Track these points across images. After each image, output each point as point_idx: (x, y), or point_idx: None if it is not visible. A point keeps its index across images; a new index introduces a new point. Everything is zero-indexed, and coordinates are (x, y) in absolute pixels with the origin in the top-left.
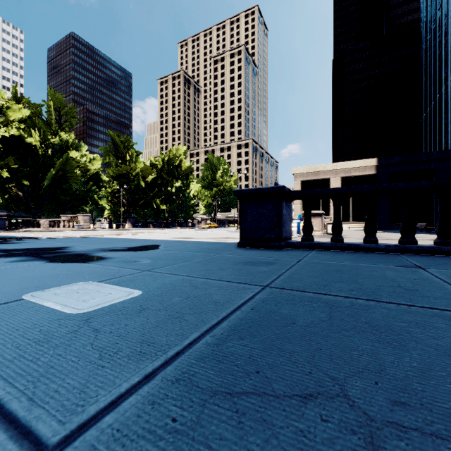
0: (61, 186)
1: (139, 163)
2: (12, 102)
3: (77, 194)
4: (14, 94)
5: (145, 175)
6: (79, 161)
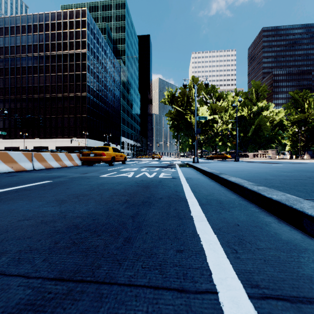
0: (258, 134)
1: None
2: (235, 97)
3: (267, 137)
4: (236, 92)
5: None
6: (268, 116)
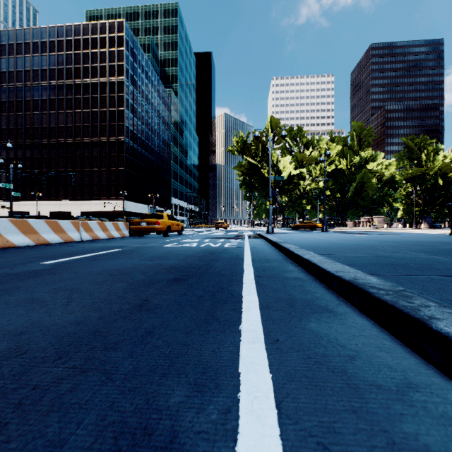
0: (360, 194)
1: (436, 161)
2: (330, 144)
3: (373, 199)
4: (331, 137)
5: (445, 171)
6: (375, 171)
